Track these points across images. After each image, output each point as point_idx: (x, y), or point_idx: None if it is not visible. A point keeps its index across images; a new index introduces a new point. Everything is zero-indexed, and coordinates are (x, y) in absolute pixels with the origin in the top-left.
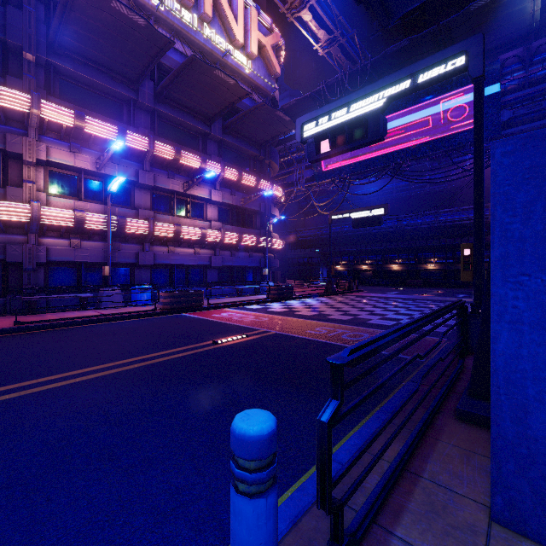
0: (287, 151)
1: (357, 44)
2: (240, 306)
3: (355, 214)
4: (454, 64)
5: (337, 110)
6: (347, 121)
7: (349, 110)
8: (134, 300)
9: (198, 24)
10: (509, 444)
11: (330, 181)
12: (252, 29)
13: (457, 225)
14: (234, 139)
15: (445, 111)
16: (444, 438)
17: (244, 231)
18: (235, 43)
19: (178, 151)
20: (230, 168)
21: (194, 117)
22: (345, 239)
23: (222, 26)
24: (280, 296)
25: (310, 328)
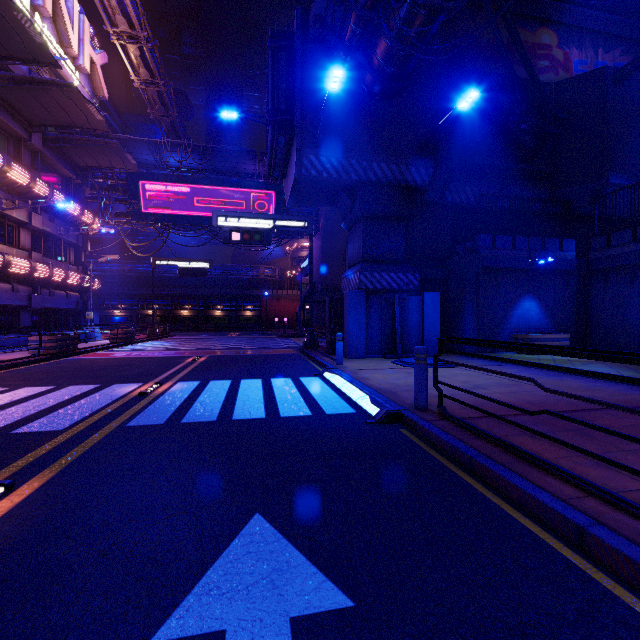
0: (89, 173)
1: (173, 97)
2: (105, 350)
3: (182, 263)
4: (303, 224)
5: (244, 218)
6: (251, 228)
7: (252, 222)
8: (22, 345)
9: (30, 10)
10: (351, 344)
11: (147, 223)
12: (86, 42)
13: (239, 279)
14: (52, 153)
15: (254, 202)
16: (332, 356)
17: (62, 266)
18: (67, 49)
19: (9, 161)
20: (57, 191)
21: (11, 115)
22: (126, 279)
23: (53, 21)
24: (127, 340)
25: (221, 352)
